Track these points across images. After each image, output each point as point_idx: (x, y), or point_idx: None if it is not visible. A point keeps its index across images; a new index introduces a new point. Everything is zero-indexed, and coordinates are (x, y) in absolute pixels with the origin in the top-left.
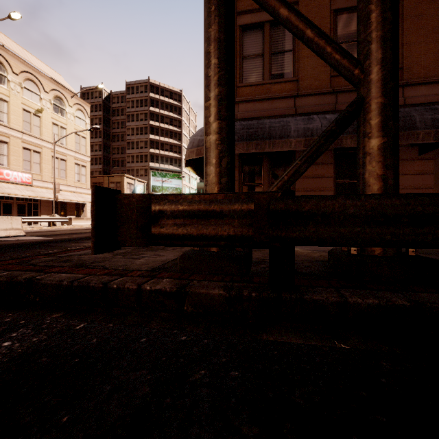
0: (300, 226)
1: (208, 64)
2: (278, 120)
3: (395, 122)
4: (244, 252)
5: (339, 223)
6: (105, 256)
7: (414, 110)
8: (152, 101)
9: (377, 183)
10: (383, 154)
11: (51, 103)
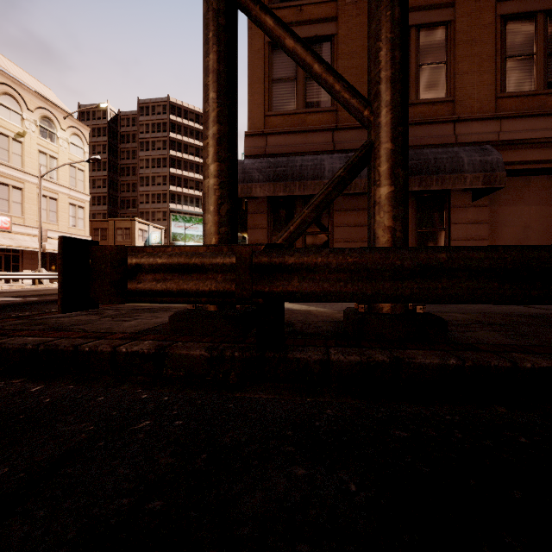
0: (285, 280)
1: (206, 97)
2: (311, 157)
3: (403, 170)
4: (244, 311)
5: (324, 277)
6: (90, 319)
7: (463, 151)
8: (173, 126)
9: (385, 235)
10: (390, 204)
11: (36, 125)
